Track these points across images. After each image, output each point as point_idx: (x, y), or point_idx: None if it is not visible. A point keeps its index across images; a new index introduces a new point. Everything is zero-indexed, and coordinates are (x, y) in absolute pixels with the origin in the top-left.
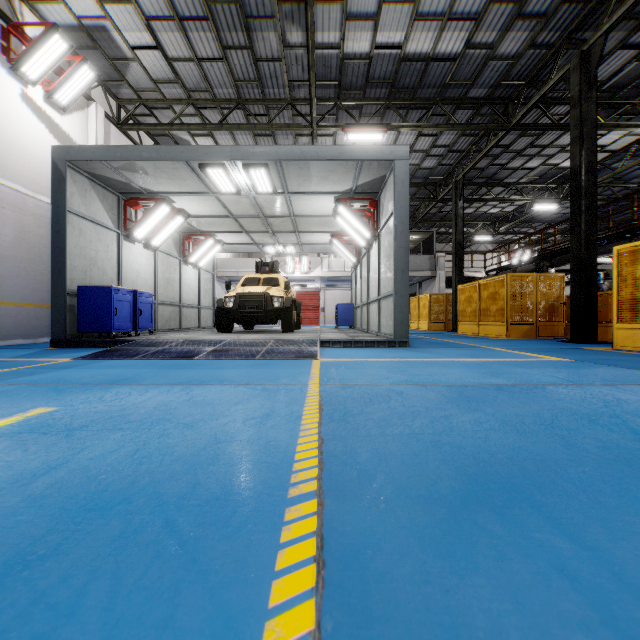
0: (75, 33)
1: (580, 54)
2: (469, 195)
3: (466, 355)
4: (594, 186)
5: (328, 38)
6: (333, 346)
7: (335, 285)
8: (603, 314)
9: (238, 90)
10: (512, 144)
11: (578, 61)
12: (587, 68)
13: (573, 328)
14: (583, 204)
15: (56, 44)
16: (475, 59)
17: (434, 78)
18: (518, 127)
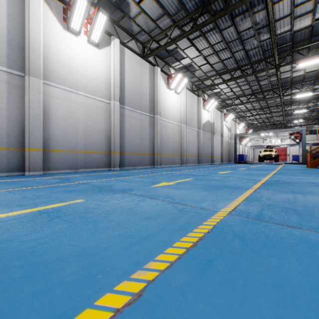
0: (229, 109)
1: None
2: None
3: None
4: None
5: (287, 98)
6: (287, 164)
7: (294, 145)
8: None
9: (261, 107)
10: None
11: None
12: None
13: None
14: None
15: (230, 115)
16: None
17: None
18: None
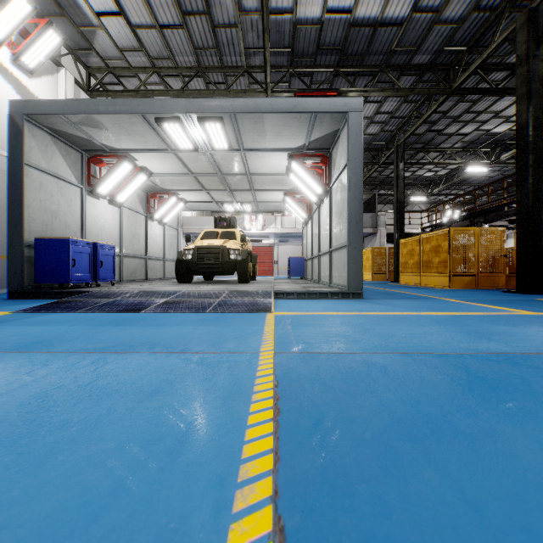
0: (42, 0)
1: (526, 13)
2: (407, 159)
3: (426, 308)
4: (540, 141)
5: (282, 3)
6: (287, 297)
7: (287, 241)
8: None
9: (198, 58)
10: (450, 110)
11: (524, 20)
12: (533, 26)
13: (519, 279)
14: (529, 159)
15: (20, 6)
16: (421, 24)
17: (381, 44)
18: (459, 91)
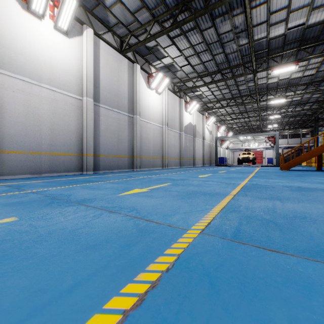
0: (211, 112)
1: None
2: None
3: None
4: None
5: (263, 104)
6: (263, 166)
7: (269, 149)
8: None
9: (240, 111)
10: None
11: None
12: None
13: None
14: None
15: (212, 118)
16: (305, 98)
17: (294, 102)
18: None
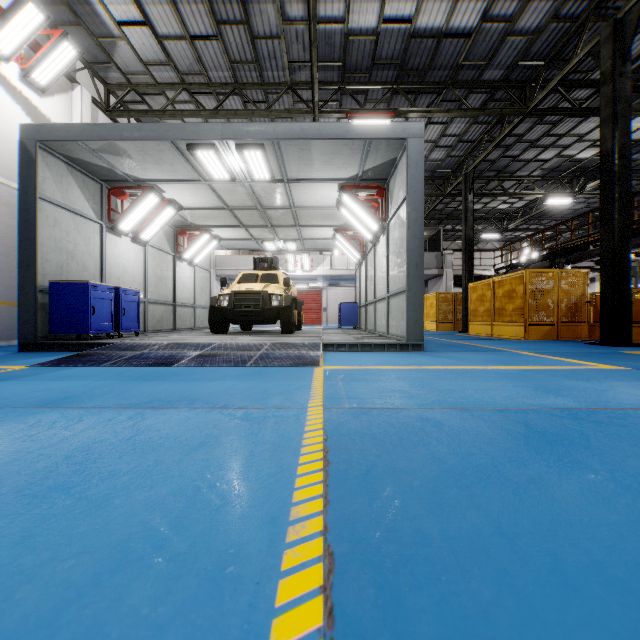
0: (56, 7)
1: (612, 24)
2: (478, 190)
3: (495, 361)
4: (628, 171)
5: (331, 11)
6: (337, 349)
7: (338, 284)
8: (635, 313)
9: (234, 73)
10: (526, 133)
11: (609, 32)
12: (620, 40)
13: (603, 329)
14: (615, 191)
15: (31, 15)
16: (492, 35)
17: (446, 58)
18: (536, 112)
